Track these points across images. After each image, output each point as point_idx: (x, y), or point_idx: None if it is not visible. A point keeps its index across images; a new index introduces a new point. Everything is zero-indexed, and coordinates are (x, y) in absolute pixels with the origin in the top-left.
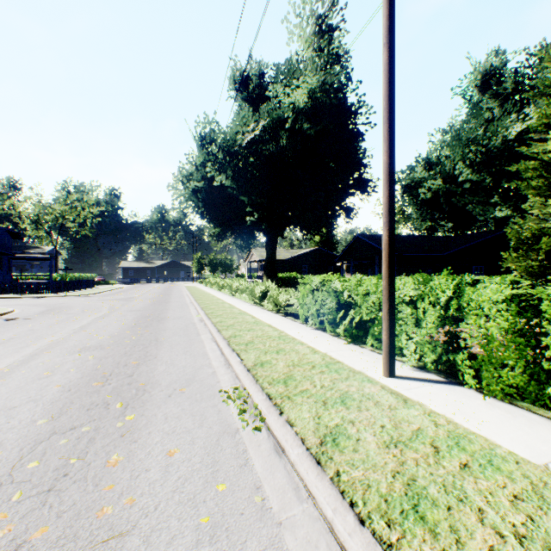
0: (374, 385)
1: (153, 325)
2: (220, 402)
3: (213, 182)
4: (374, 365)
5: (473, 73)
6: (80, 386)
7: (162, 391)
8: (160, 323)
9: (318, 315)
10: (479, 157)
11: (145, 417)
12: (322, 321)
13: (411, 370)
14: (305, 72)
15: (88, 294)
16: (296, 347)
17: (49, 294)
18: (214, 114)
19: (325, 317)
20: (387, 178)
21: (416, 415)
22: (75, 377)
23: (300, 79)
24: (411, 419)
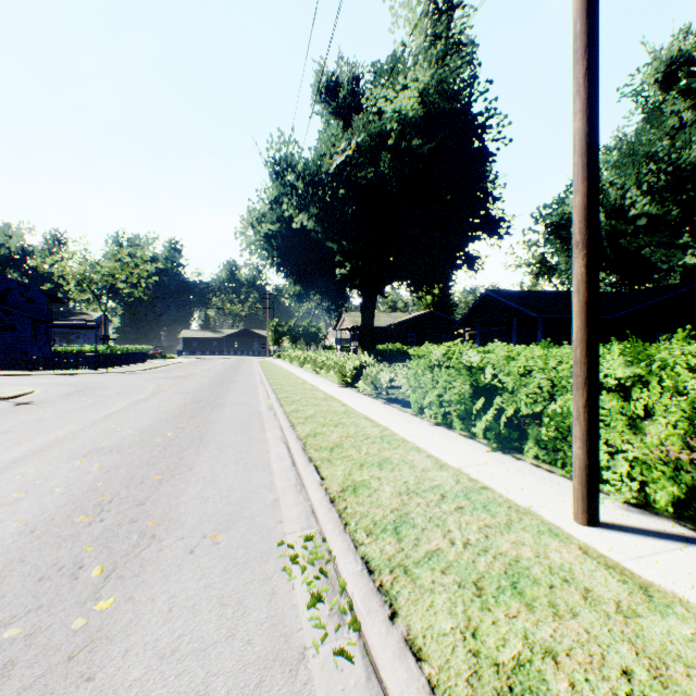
0: (566, 544)
1: (203, 414)
2: (278, 570)
3: (291, 225)
4: (550, 496)
5: (652, 63)
6: (52, 524)
7: (181, 539)
8: (213, 411)
9: (441, 404)
10: (664, 180)
11: (133, 606)
12: (446, 413)
13: (623, 510)
14: (414, 69)
15: (135, 370)
16: (409, 456)
17: (88, 371)
18: (292, 131)
19: (451, 407)
20: (584, 160)
21: (690, 638)
22: (54, 504)
23: (409, 75)
24: (684, 652)
